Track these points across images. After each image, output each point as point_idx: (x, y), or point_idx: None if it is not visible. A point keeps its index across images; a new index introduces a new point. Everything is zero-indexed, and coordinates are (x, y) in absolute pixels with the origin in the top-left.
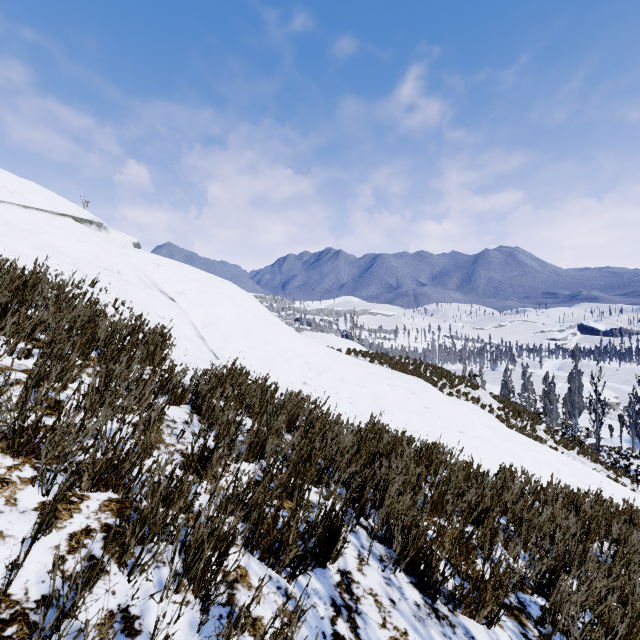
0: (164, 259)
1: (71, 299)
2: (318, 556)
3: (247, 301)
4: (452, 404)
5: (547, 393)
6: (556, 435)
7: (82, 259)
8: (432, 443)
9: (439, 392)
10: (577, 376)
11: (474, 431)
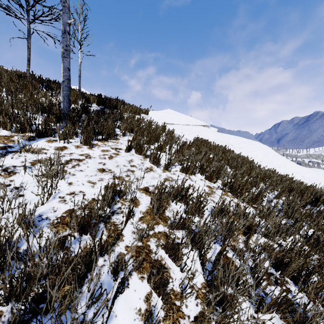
0: (230, 135)
1: (229, 150)
2: (312, 203)
3: (268, 150)
4: None
5: None
6: None
7: (213, 139)
8: None
9: None
10: None
11: None
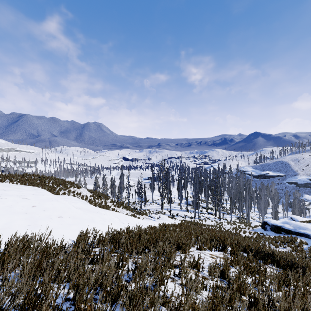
0: None
1: None
2: None
3: None
4: (57, 199)
5: (112, 185)
6: (115, 202)
7: None
8: (24, 236)
9: (49, 193)
10: (122, 176)
11: (69, 213)
